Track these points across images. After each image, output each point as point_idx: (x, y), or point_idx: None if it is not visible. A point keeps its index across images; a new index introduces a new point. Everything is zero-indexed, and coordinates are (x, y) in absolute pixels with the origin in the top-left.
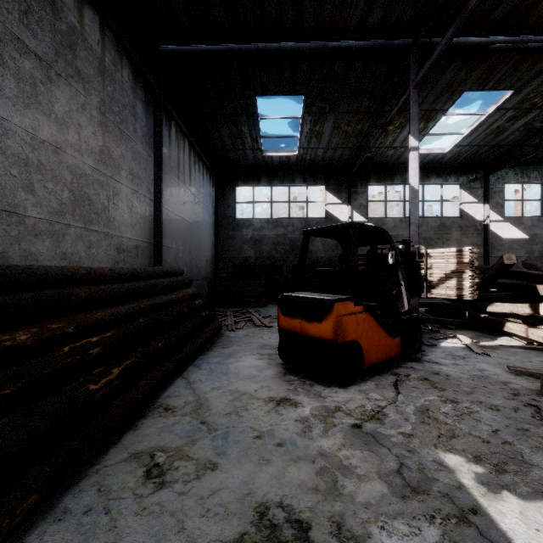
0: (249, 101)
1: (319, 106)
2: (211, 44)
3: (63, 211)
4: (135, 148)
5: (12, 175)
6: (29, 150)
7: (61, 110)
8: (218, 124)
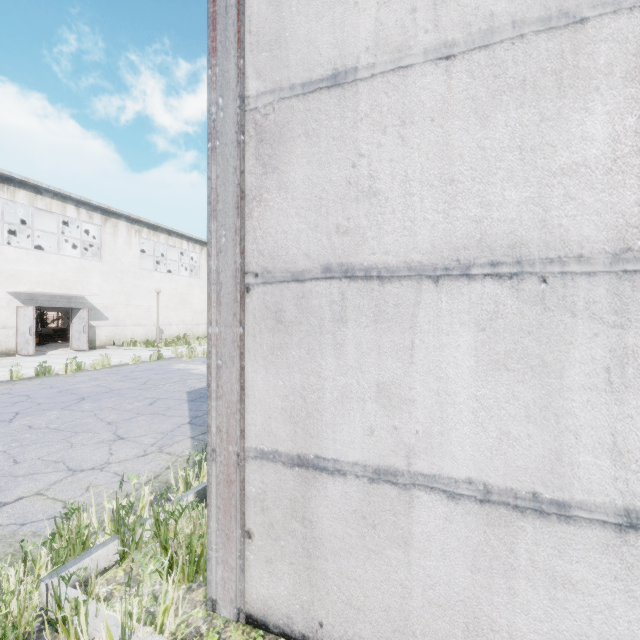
0: None
1: None
2: None
3: None
4: None
5: None
6: None
7: None
8: None
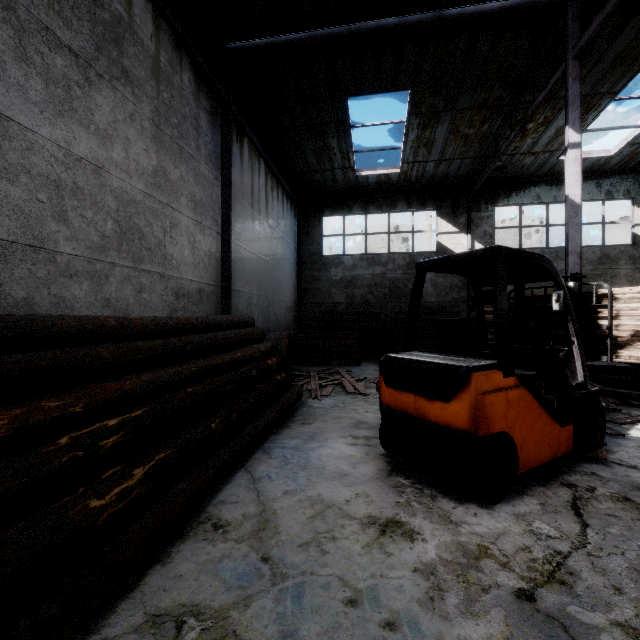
0: (338, 105)
1: (430, 103)
2: (290, 33)
3: (105, 247)
4: (198, 169)
5: (39, 200)
6: (61, 169)
7: (103, 120)
8: (300, 139)
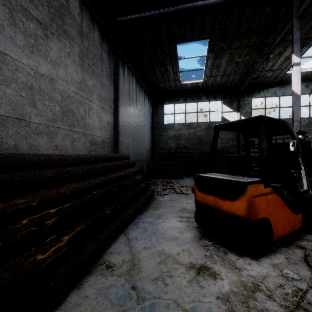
0: (172, 48)
1: (219, 46)
2: (148, 11)
3: (55, 119)
4: (102, 80)
5: (21, 95)
6: (33, 80)
7: (54, 56)
8: (153, 65)
